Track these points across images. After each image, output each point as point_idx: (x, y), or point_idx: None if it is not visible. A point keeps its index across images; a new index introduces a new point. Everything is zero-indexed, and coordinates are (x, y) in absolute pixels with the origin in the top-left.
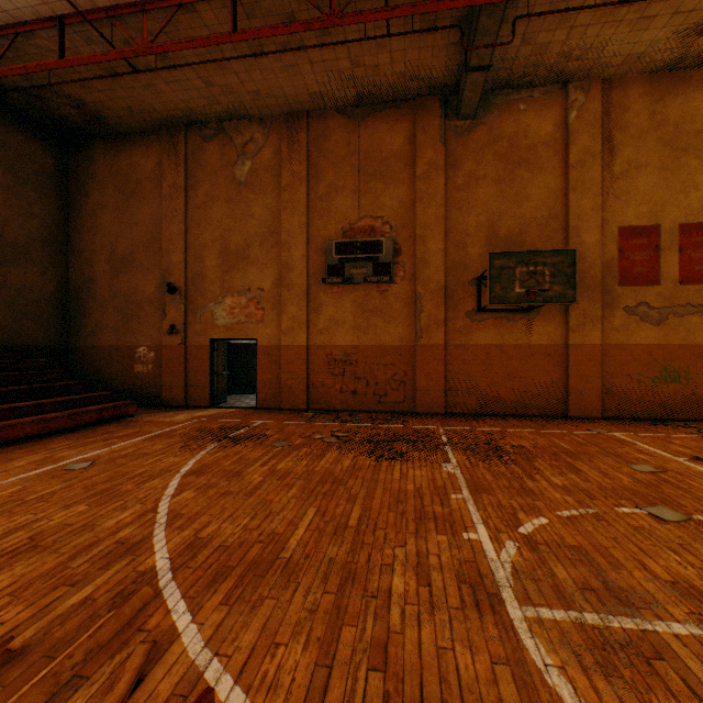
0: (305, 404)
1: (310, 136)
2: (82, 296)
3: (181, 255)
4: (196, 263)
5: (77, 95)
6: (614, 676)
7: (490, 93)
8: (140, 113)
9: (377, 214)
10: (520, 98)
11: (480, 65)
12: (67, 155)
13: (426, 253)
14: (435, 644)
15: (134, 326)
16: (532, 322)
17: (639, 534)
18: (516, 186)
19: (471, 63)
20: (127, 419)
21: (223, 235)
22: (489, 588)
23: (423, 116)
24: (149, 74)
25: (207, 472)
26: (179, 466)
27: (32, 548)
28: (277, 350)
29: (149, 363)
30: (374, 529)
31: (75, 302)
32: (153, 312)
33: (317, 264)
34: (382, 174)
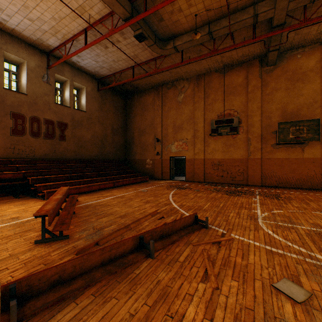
0: (203, 180)
1: (205, 82)
2: (130, 143)
3: (160, 128)
4: (165, 131)
5: (132, 83)
6: (278, 228)
7: (282, 53)
8: (148, 84)
9: (231, 108)
10: (297, 52)
11: (274, 49)
12: (126, 99)
13: (252, 122)
14: (238, 221)
15: (145, 153)
16: (304, 148)
17: (313, 216)
18: (296, 90)
19: (270, 49)
20: (147, 181)
21: (174, 121)
22: (255, 217)
23: (251, 68)
24: (153, 74)
25: (177, 194)
26: (169, 192)
27: (148, 202)
28: (192, 160)
29: (150, 164)
30: (226, 207)
31: (128, 145)
32: (151, 148)
33: (207, 129)
34: (233, 92)
